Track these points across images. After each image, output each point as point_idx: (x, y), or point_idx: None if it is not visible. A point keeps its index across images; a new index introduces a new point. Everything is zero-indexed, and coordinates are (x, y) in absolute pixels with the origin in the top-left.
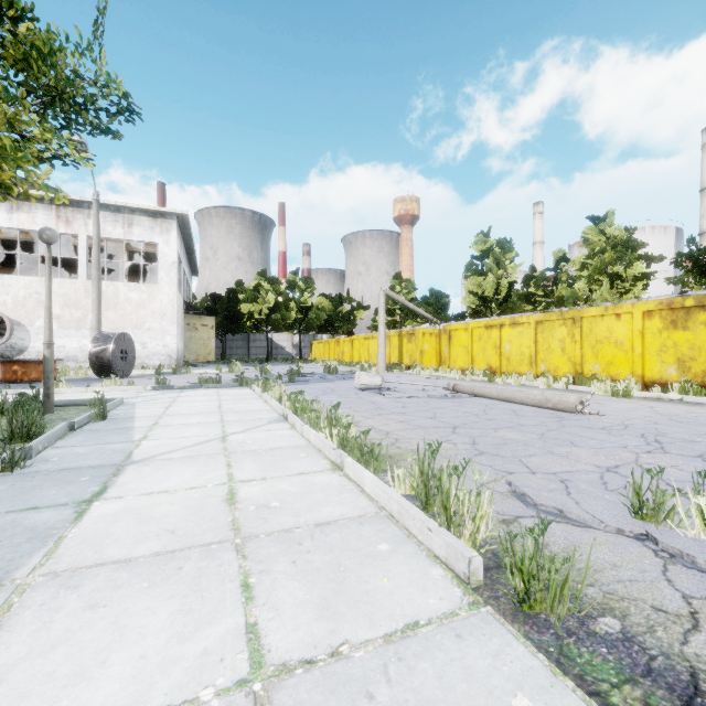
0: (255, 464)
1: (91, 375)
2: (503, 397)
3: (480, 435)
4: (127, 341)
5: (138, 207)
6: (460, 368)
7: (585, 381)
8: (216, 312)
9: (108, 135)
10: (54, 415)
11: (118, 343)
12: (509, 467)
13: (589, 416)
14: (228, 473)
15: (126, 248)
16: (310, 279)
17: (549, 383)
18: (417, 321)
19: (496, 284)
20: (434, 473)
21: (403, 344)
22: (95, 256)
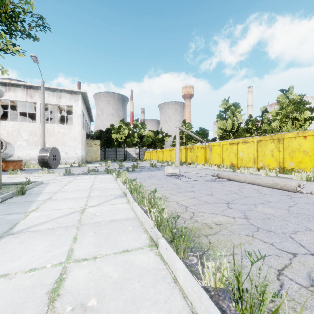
0: (93, 238)
1: (40, 167)
2: (247, 181)
3: (247, 210)
4: (56, 151)
5: (63, 89)
6: (216, 164)
7: (288, 171)
8: (101, 138)
9: (30, 37)
10: (0, 191)
11: (51, 152)
12: (287, 245)
13: (306, 194)
14: (70, 249)
15: (59, 108)
16: (144, 123)
17: (267, 172)
18: (193, 142)
19: (232, 124)
20: (257, 289)
21: (187, 153)
22: (42, 111)
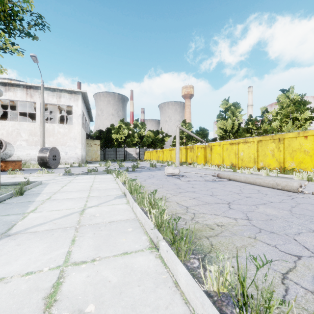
0: (92, 240)
1: (40, 167)
2: (248, 181)
3: (248, 210)
4: (56, 151)
5: (63, 89)
6: (216, 164)
7: (288, 172)
8: (101, 138)
9: (29, 36)
10: None
11: (51, 152)
12: (291, 248)
13: (307, 195)
14: (68, 252)
15: (58, 108)
16: (144, 123)
17: (268, 172)
18: (193, 142)
19: (232, 123)
20: (263, 296)
21: (187, 153)
22: (42, 111)
